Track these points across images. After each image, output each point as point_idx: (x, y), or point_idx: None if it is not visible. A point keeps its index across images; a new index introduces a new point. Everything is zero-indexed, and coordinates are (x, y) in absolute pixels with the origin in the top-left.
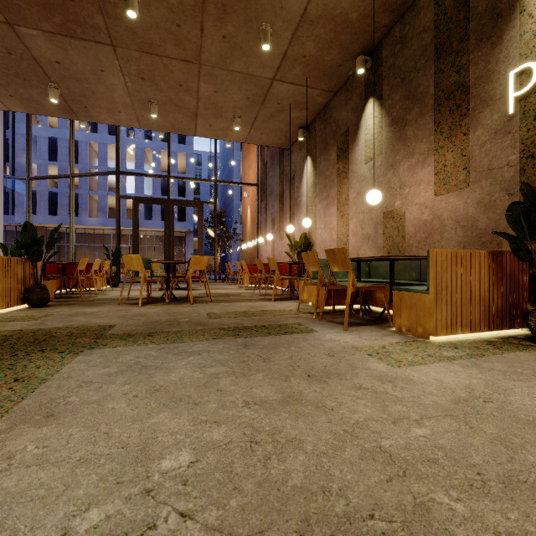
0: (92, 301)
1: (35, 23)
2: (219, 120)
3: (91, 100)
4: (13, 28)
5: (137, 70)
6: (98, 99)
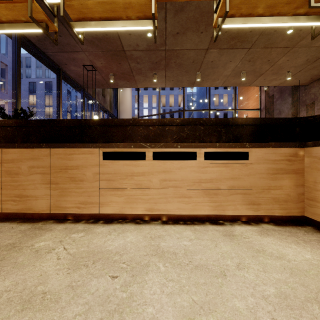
0: None
1: (220, 46)
2: (274, 75)
3: (209, 76)
4: (207, 50)
5: (250, 57)
6: (213, 75)
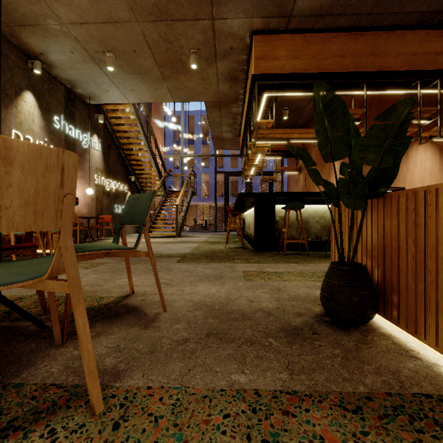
0: (274, 391)
1: None
2: None
3: None
4: None
5: None
6: None
